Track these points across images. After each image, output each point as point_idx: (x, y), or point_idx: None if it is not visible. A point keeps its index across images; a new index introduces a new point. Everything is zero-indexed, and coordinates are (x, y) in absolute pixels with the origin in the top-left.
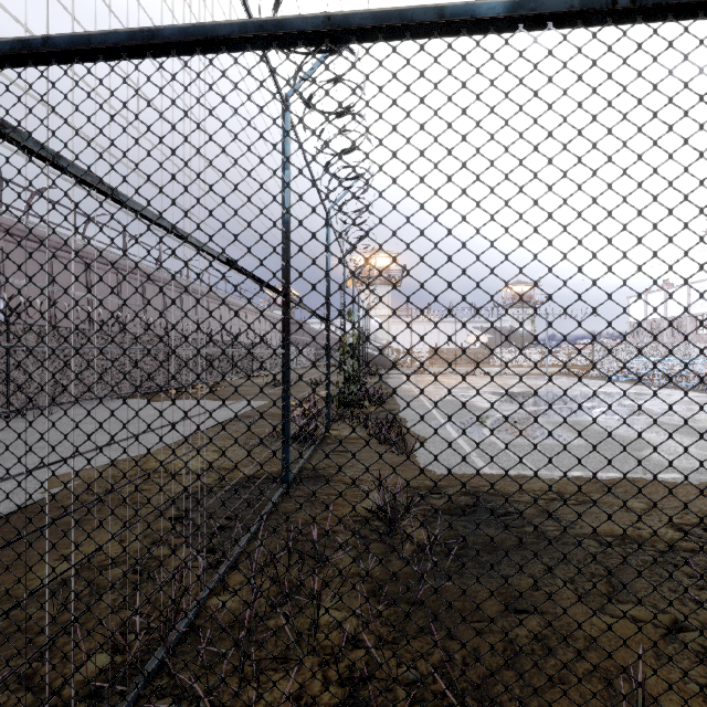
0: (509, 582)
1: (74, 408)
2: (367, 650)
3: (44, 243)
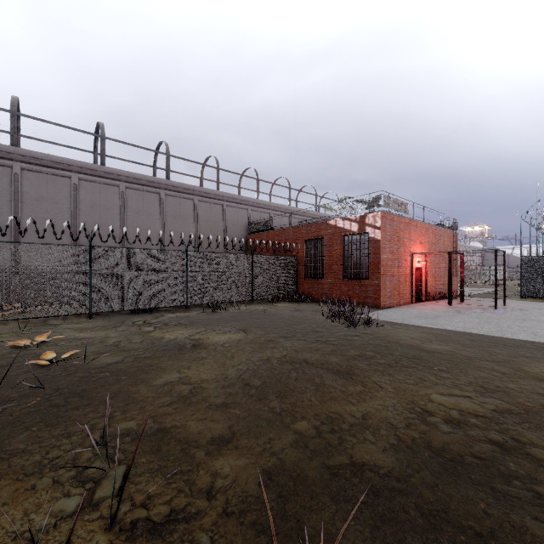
0: None
1: None
2: None
3: None
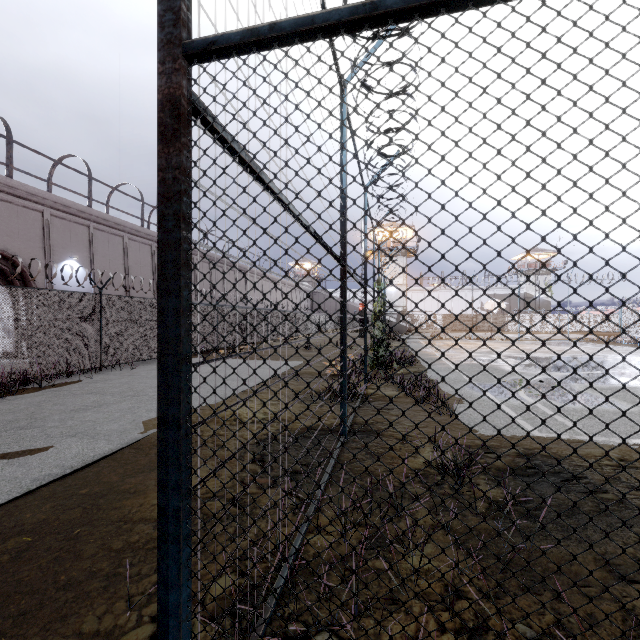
0: (603, 549)
1: (147, 364)
2: (606, 614)
3: (121, 229)
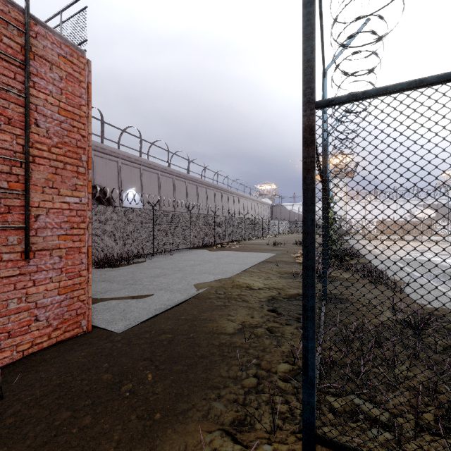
0: None
1: (177, 252)
2: None
3: (157, 169)
